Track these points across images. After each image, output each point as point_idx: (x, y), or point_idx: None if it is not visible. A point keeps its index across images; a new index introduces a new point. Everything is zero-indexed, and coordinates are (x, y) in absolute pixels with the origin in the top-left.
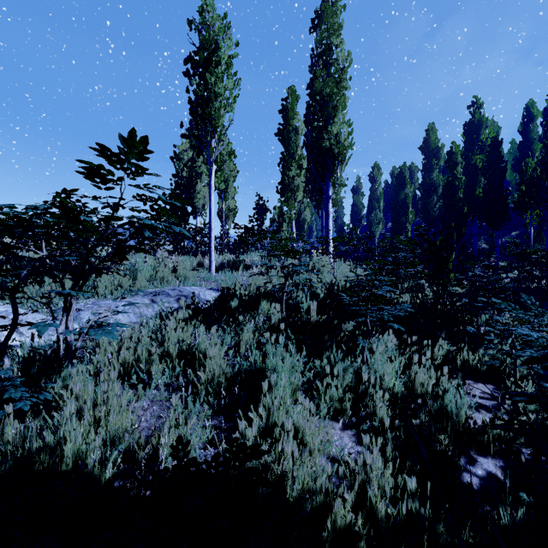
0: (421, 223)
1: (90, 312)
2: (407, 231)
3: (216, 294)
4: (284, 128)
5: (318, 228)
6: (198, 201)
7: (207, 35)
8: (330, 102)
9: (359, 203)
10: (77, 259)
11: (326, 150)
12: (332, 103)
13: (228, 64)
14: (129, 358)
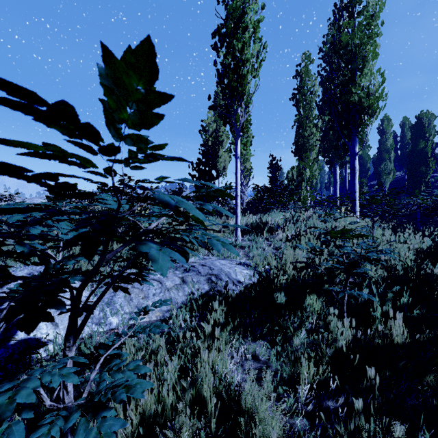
0: (437, 171)
1: (123, 293)
2: (426, 181)
3: (247, 273)
4: (298, 92)
5: (322, 180)
6: (219, 164)
7: (234, 3)
8: (358, 53)
9: (365, 155)
10: (80, 279)
11: (353, 104)
12: (361, 53)
13: (254, 28)
14: (150, 406)
